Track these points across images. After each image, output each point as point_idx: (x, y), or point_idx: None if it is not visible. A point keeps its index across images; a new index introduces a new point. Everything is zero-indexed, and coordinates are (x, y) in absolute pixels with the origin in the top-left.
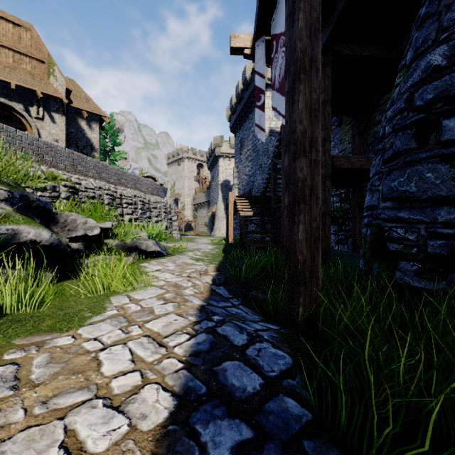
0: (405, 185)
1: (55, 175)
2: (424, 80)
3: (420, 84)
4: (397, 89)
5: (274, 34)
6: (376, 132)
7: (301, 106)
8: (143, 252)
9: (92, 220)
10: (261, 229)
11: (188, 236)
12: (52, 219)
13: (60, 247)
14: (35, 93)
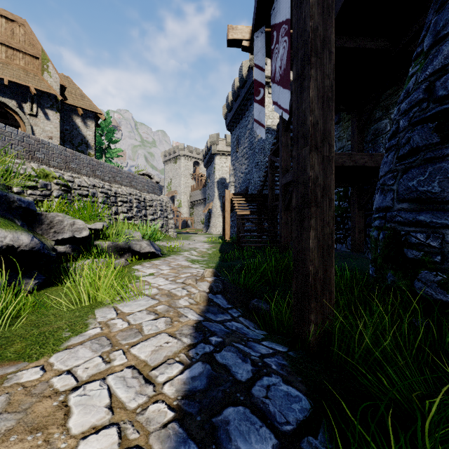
0: (426, 184)
1: (46, 172)
2: (448, 67)
3: (442, 71)
4: (412, 79)
5: (275, 24)
6: (376, 129)
7: (312, 94)
8: (137, 253)
9: (80, 221)
10: (258, 227)
11: (184, 233)
12: (37, 220)
13: (43, 252)
14: (29, 89)
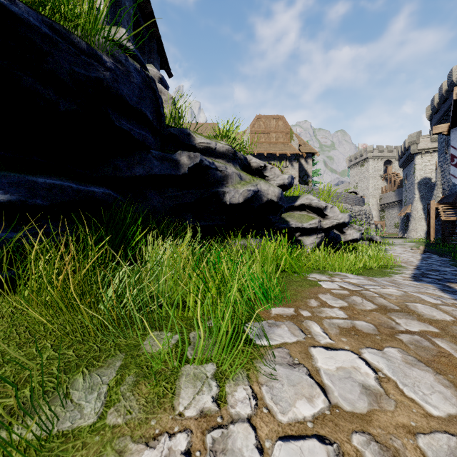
0: None
1: None
2: None
3: None
4: None
5: None
6: None
7: None
8: (374, 242)
9: (361, 227)
10: None
11: None
12: None
13: None
14: (284, 153)
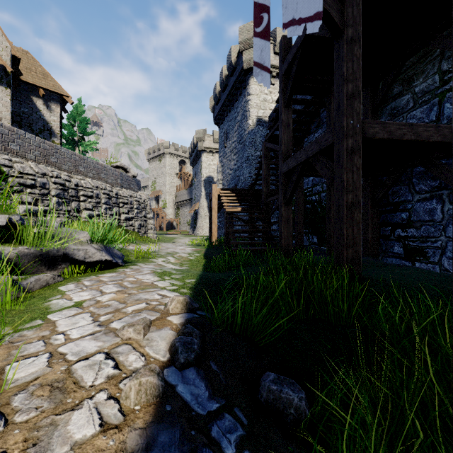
0: None
1: None
2: None
3: None
4: None
5: None
6: (394, 108)
7: None
8: (80, 262)
9: None
10: (249, 228)
11: (168, 235)
12: None
13: None
14: None
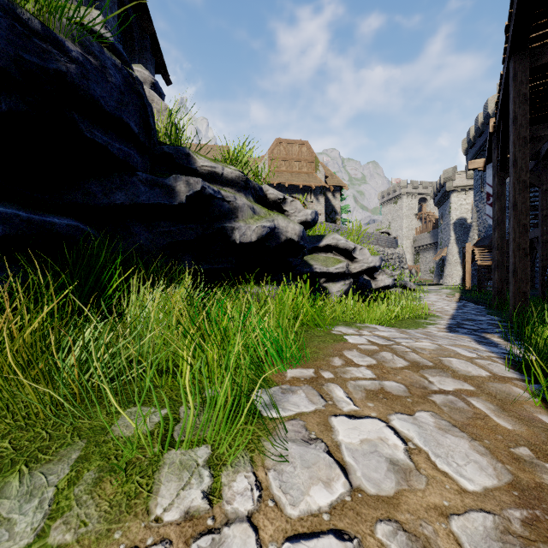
0: None
1: None
2: None
3: None
4: None
5: None
6: None
7: (496, 237)
8: (408, 289)
9: (393, 272)
10: None
11: None
12: None
13: None
14: (309, 185)
